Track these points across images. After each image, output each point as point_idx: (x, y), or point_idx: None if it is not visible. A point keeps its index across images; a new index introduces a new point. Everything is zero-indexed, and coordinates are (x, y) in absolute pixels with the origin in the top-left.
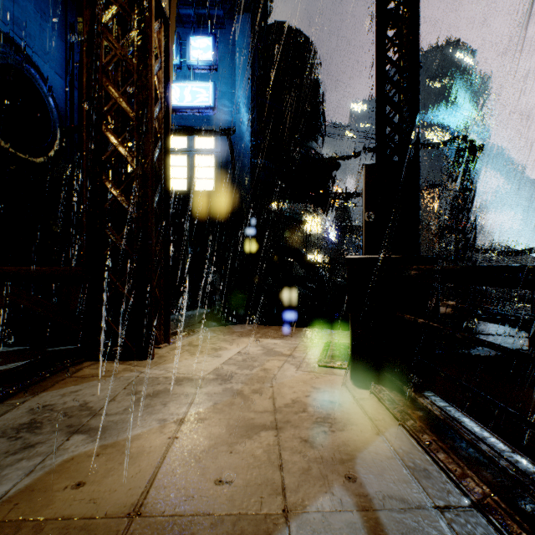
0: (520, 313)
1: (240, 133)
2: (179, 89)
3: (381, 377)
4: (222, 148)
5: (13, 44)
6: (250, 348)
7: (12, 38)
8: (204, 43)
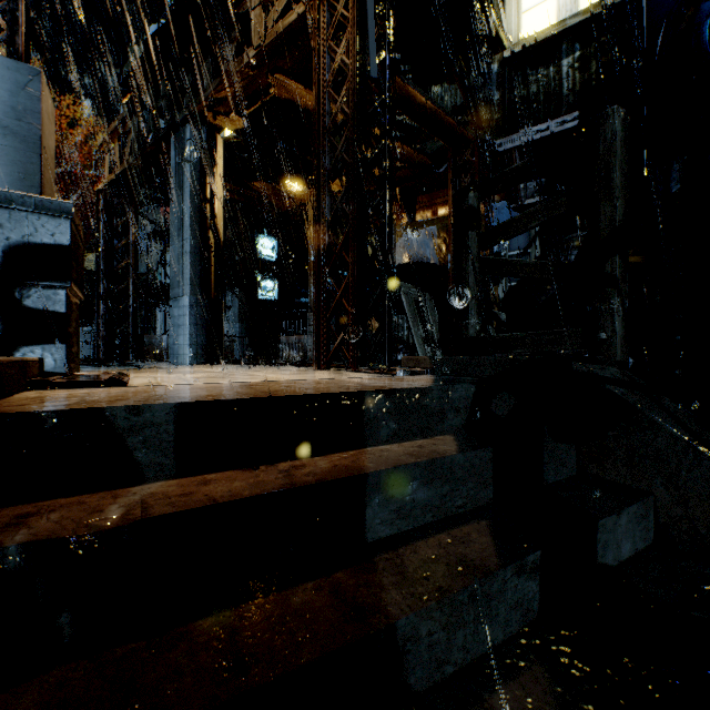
0: None
1: None
2: None
3: None
4: None
5: None
6: (257, 376)
7: None
8: None
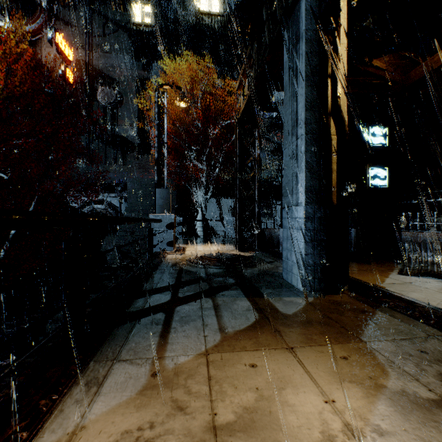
0: None
1: None
2: None
3: None
4: None
5: None
6: None
7: None
8: None
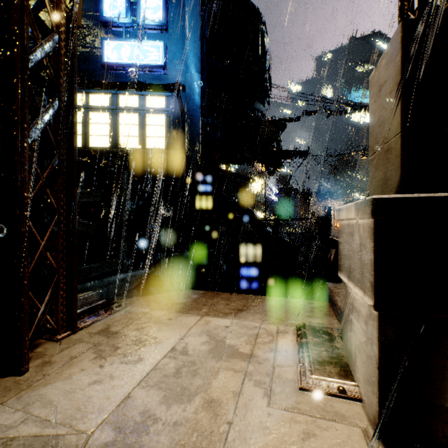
0: None
1: (190, 92)
2: (129, 48)
3: None
4: (173, 107)
5: None
6: (190, 338)
7: None
8: (154, 3)
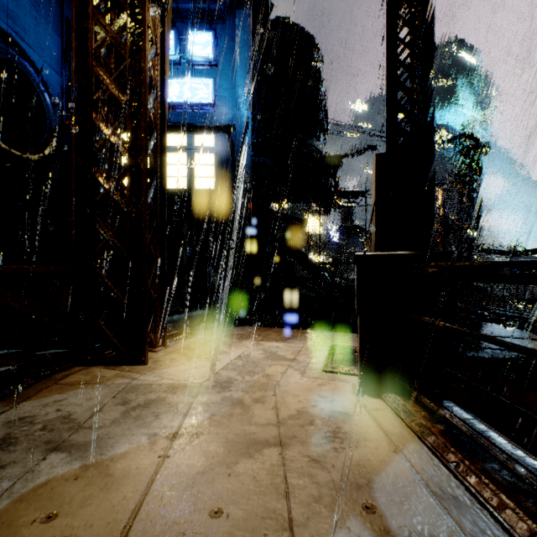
0: (527, 315)
1: (240, 130)
2: (178, 86)
3: (394, 384)
4: (222, 146)
5: (7, 38)
6: (251, 351)
7: (6, 32)
8: (204, 39)
